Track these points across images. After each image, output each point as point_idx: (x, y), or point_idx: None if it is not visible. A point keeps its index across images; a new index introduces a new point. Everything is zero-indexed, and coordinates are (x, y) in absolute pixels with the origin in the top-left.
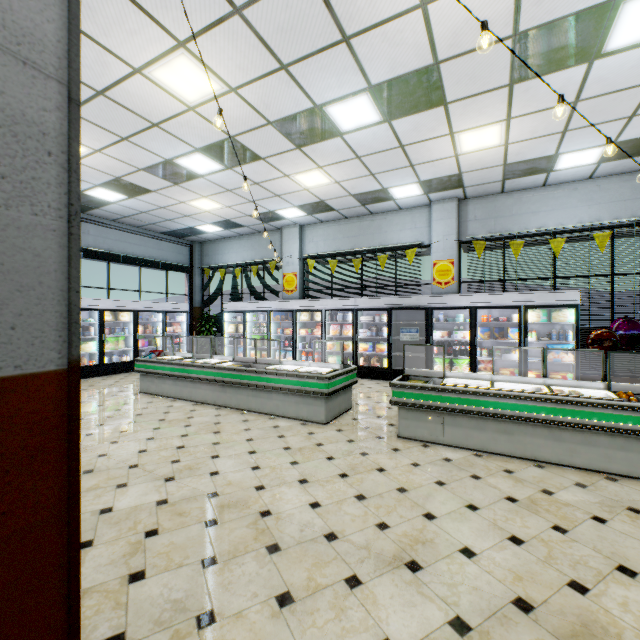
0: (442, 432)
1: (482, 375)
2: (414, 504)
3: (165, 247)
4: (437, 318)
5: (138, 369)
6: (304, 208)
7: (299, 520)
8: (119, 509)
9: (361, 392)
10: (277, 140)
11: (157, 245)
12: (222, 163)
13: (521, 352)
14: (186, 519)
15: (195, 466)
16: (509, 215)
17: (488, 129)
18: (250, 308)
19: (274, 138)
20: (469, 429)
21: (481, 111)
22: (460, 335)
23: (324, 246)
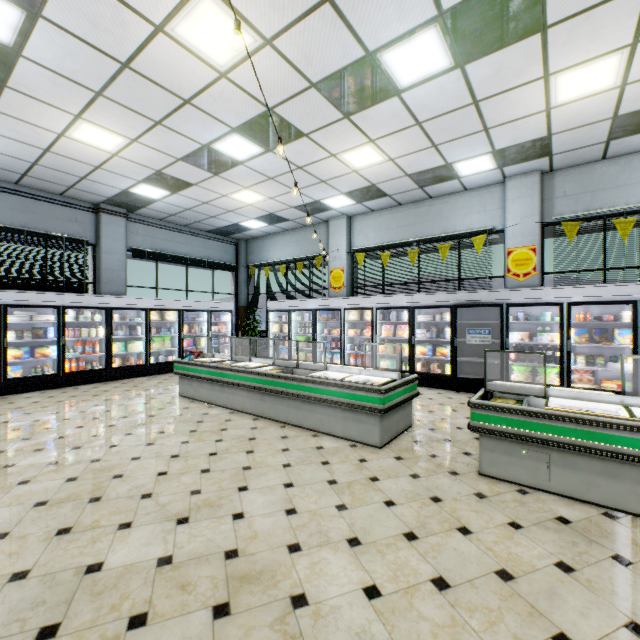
0: (547, 474)
1: (606, 396)
2: (531, 610)
3: (211, 246)
4: (515, 317)
5: (177, 371)
6: (352, 195)
7: (348, 623)
8: (110, 567)
9: (420, 404)
10: (321, 108)
11: (203, 244)
12: (261, 145)
13: (636, 361)
14: (188, 598)
15: (217, 502)
16: (613, 187)
17: (600, 63)
18: (295, 307)
19: (318, 106)
20: (592, 475)
21: (595, 34)
22: (546, 338)
23: (375, 238)
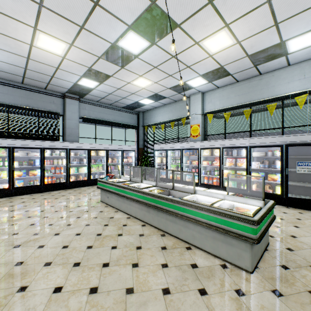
0: None
1: None
2: None
3: (124, 115)
4: None
5: (99, 186)
6: (206, 76)
7: None
8: None
9: None
10: None
11: (120, 114)
12: (148, 39)
13: None
14: None
15: None
16: None
17: None
18: (169, 147)
19: None
20: None
21: None
22: None
23: (219, 104)
